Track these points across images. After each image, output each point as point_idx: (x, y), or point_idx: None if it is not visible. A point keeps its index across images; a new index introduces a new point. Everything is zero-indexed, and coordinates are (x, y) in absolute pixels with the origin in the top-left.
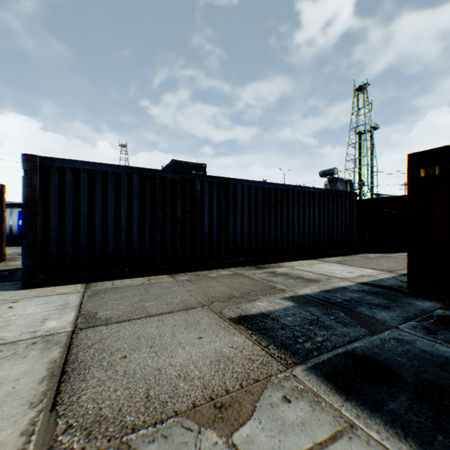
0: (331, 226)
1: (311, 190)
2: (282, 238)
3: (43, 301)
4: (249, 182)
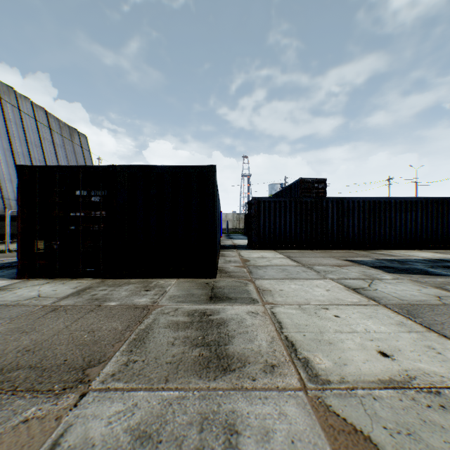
0: (434, 225)
1: (412, 199)
2: (384, 234)
3: (266, 253)
4: (358, 198)
